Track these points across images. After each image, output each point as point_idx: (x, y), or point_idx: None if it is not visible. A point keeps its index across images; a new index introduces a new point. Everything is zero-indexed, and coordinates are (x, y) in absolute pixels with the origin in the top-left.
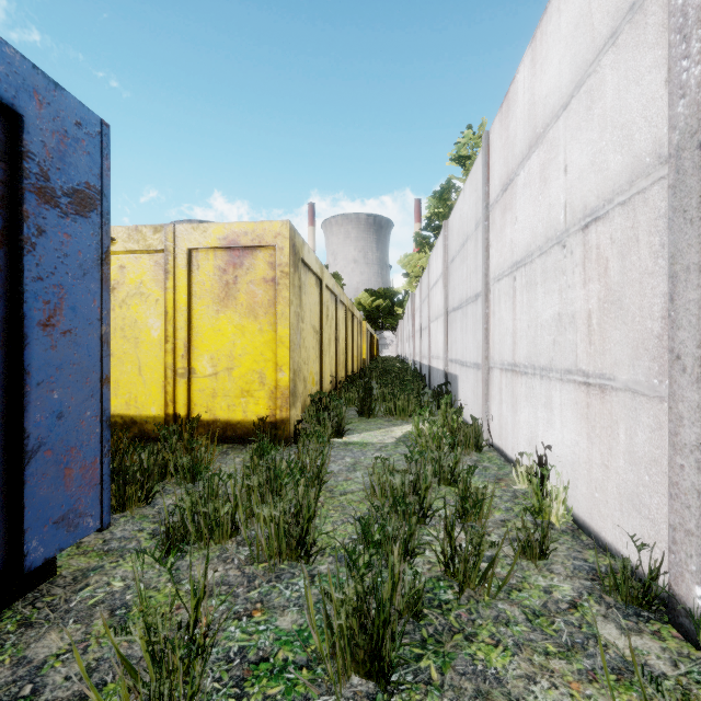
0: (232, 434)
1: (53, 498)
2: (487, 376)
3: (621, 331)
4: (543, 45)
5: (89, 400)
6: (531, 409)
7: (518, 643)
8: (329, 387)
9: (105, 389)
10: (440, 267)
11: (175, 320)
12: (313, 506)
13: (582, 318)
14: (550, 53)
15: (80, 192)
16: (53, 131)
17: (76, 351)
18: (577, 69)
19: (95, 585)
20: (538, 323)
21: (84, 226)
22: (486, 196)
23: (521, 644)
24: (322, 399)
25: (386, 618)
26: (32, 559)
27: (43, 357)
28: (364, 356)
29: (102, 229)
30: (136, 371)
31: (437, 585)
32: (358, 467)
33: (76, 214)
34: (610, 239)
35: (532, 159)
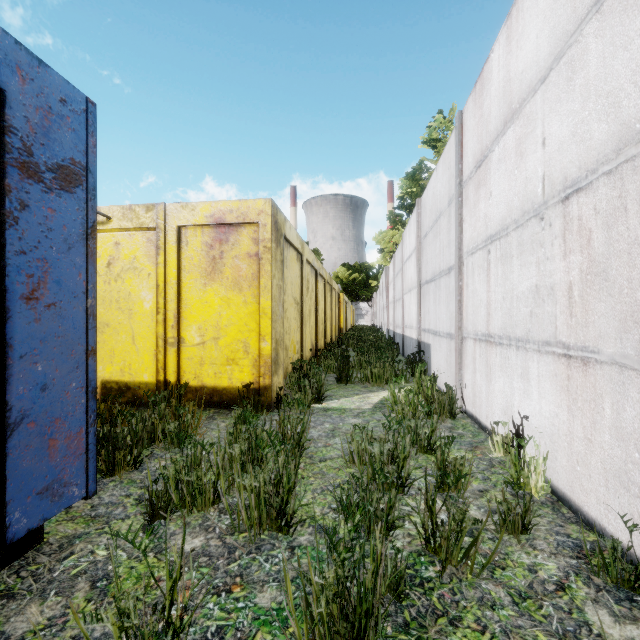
0: (218, 399)
1: (36, 469)
2: (461, 345)
3: (607, 303)
4: (519, 21)
5: (74, 371)
6: (507, 379)
7: (506, 630)
8: (309, 354)
9: (91, 360)
10: (414, 243)
11: (166, 293)
12: (293, 477)
13: (562, 290)
14: (527, 28)
15: (65, 167)
16: (36, 107)
17: (60, 323)
18: (557, 41)
19: (80, 553)
20: (514, 295)
21: (69, 201)
22: (460, 173)
23: (509, 631)
24: (303, 366)
25: (368, 608)
26: (14, 530)
27: (26, 330)
28: (341, 325)
29: (87, 204)
30: (130, 341)
31: (418, 560)
32: (337, 433)
33: (60, 189)
34: (594, 209)
35: (508, 134)
